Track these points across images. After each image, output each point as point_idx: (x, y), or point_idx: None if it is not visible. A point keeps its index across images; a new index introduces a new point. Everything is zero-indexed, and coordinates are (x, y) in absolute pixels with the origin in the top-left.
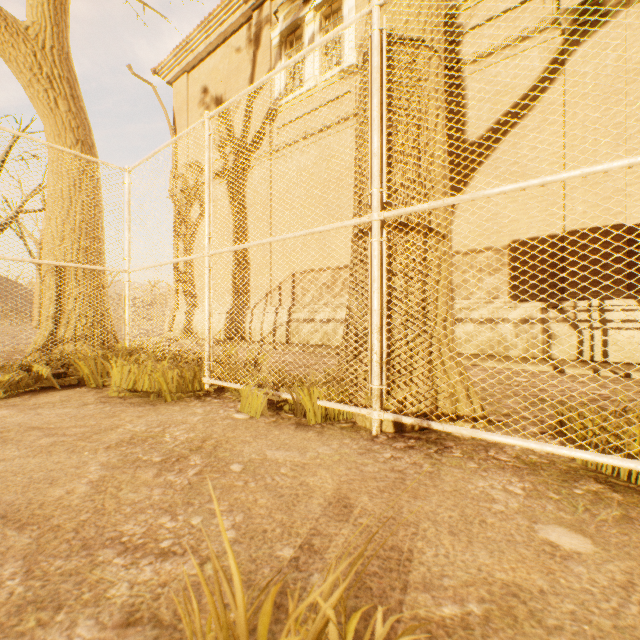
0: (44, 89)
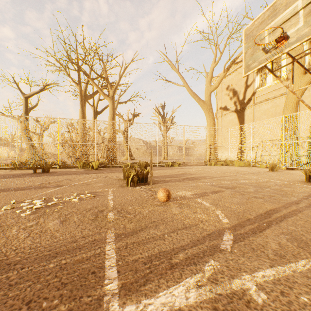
0: (208, 112)
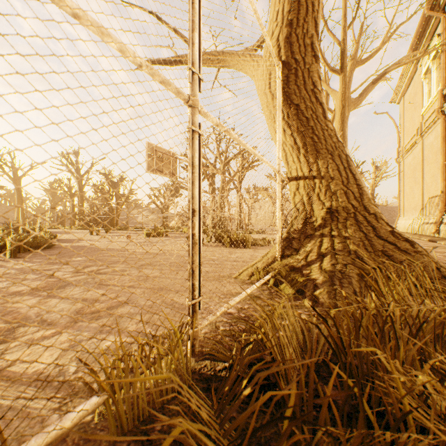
0: None
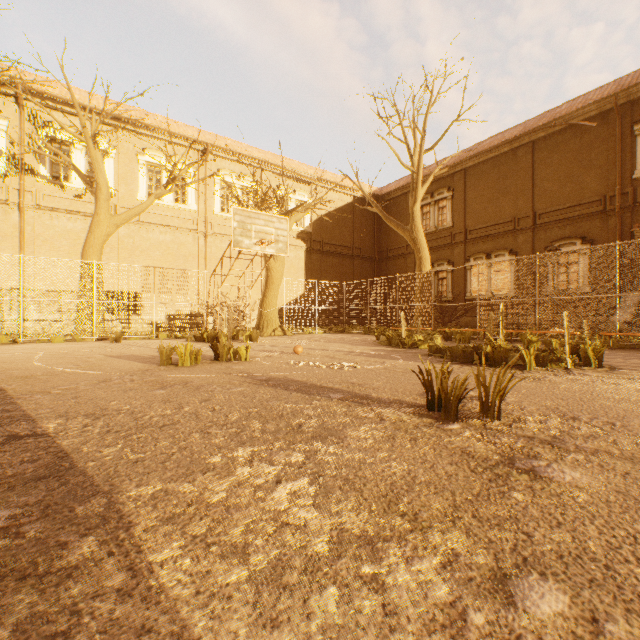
0: None
